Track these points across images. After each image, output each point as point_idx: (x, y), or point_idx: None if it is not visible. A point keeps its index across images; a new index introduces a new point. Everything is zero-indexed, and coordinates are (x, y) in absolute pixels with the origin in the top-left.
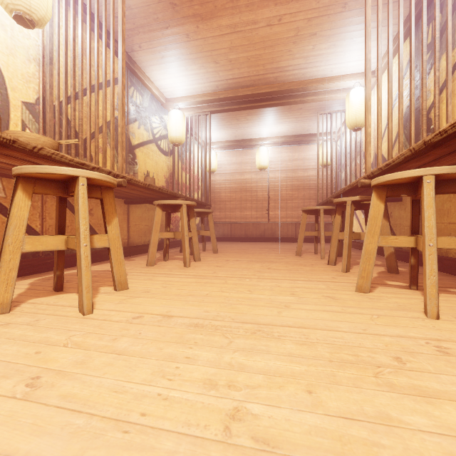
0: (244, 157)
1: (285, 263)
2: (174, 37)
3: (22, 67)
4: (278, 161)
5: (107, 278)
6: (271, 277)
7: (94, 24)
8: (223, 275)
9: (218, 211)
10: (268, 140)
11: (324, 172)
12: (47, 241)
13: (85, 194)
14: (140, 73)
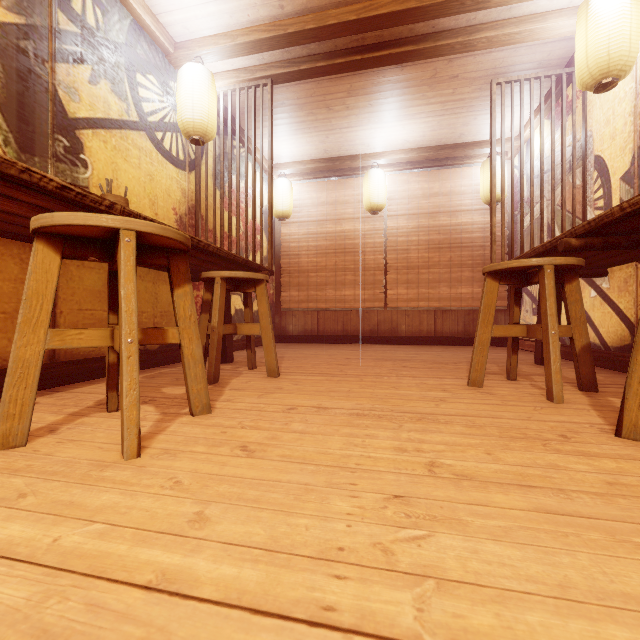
0: (342, 191)
1: (470, 429)
2: None
3: None
4: (402, 198)
5: None
6: (502, 614)
7: None
8: (218, 565)
9: (295, 290)
10: (387, 157)
11: (488, 216)
12: None
13: None
14: None
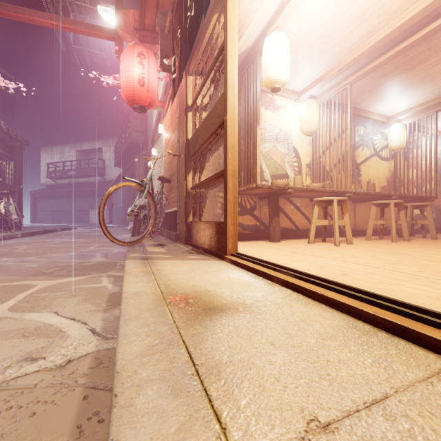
0: None
1: None
2: (387, 87)
3: (305, 150)
4: None
5: (342, 241)
6: None
7: (334, 107)
8: (416, 246)
9: None
10: None
11: None
12: (323, 222)
13: (336, 205)
14: (363, 113)
